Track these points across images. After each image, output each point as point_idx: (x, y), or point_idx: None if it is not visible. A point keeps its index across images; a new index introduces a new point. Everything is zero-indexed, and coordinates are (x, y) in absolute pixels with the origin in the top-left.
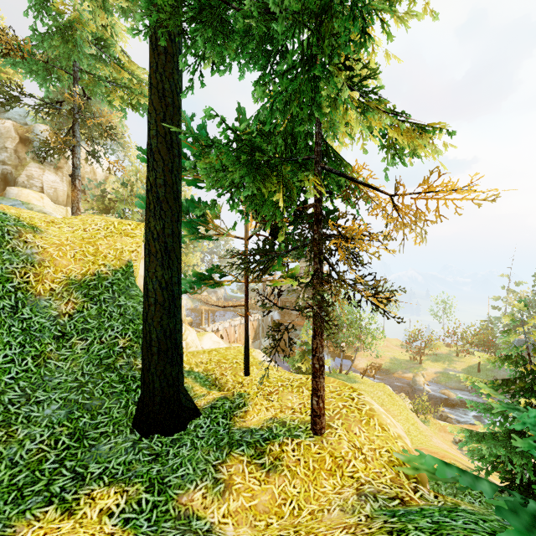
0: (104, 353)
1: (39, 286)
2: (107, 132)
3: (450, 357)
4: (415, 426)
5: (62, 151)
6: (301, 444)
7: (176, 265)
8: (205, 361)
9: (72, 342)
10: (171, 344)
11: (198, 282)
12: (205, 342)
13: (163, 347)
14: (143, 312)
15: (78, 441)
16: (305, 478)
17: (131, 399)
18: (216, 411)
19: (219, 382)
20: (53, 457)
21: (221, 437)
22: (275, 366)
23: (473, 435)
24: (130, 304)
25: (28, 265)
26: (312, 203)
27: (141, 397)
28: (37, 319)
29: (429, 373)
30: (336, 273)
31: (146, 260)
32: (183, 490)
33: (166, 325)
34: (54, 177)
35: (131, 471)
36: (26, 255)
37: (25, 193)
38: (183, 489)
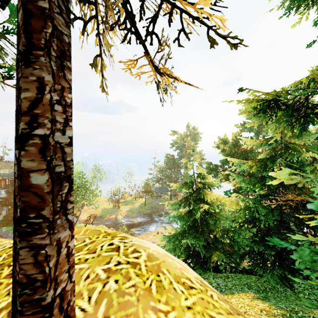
0: None
1: None
2: None
3: (132, 201)
4: None
5: None
6: None
7: None
8: None
9: None
10: None
11: None
12: None
13: None
14: None
15: None
16: None
17: None
18: None
19: None
20: None
21: None
22: None
23: (170, 239)
24: None
25: None
26: None
27: None
28: None
29: (123, 212)
30: None
31: None
32: None
33: None
34: None
35: None
36: None
37: None
38: None
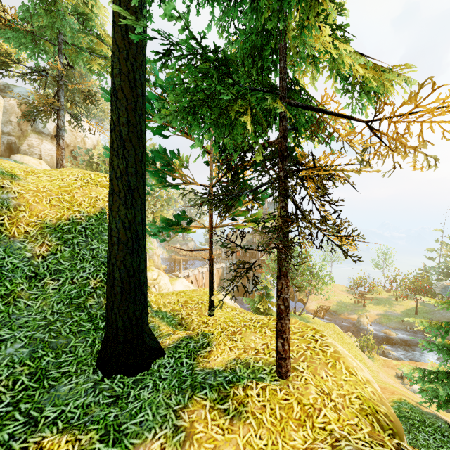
0: (75, 293)
1: (14, 229)
2: (89, 99)
3: (390, 301)
4: (363, 362)
5: (47, 113)
6: (267, 388)
7: (139, 204)
8: (173, 302)
9: (44, 282)
10: (134, 284)
11: (165, 227)
12: (177, 286)
13: (126, 286)
14: (107, 252)
15: (38, 381)
16: (272, 428)
17: (98, 337)
18: (180, 351)
19: (184, 321)
20: (8, 399)
21: (184, 379)
22: (238, 307)
23: (425, 374)
24: (102, 248)
25: (4, 209)
26: (277, 140)
27: (105, 336)
28: (10, 260)
29: (371, 315)
30: (301, 212)
31: (109, 200)
32: (140, 439)
33: (129, 264)
34: (51, 146)
35: (87, 416)
36: (2, 199)
37: (26, 159)
38: (141, 438)
